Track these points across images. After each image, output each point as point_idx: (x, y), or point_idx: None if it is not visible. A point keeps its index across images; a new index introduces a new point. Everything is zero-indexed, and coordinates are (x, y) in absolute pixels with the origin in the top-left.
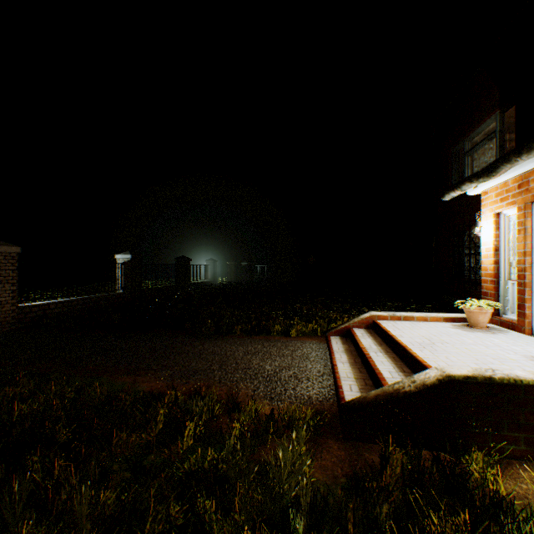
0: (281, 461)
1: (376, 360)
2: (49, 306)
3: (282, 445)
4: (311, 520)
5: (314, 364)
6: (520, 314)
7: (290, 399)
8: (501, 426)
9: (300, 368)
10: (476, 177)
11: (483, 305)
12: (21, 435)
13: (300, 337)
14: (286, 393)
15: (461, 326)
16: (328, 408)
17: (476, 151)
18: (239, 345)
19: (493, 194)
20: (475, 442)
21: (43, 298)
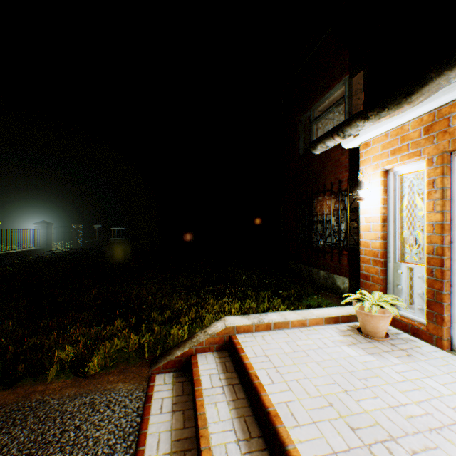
0: None
1: None
2: None
3: None
4: None
5: None
6: (430, 315)
7: None
8: None
9: None
10: (377, 108)
11: (388, 306)
12: None
13: (106, 374)
14: None
15: (355, 336)
16: None
17: (316, 126)
18: None
19: (379, 146)
20: None
21: None
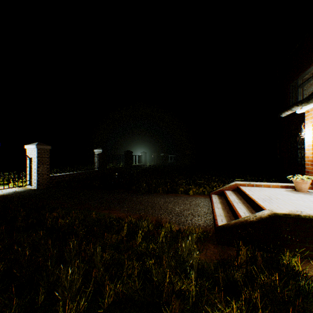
0: (184, 248)
1: (237, 206)
2: (63, 176)
3: (185, 240)
4: (199, 273)
5: (202, 208)
6: None
7: (189, 224)
8: (305, 241)
9: (194, 210)
10: (300, 103)
11: (304, 178)
12: (65, 232)
13: (195, 195)
14: (187, 221)
15: (291, 190)
16: (209, 230)
17: (307, 84)
18: (161, 197)
19: (312, 112)
20: (289, 249)
21: (60, 172)
